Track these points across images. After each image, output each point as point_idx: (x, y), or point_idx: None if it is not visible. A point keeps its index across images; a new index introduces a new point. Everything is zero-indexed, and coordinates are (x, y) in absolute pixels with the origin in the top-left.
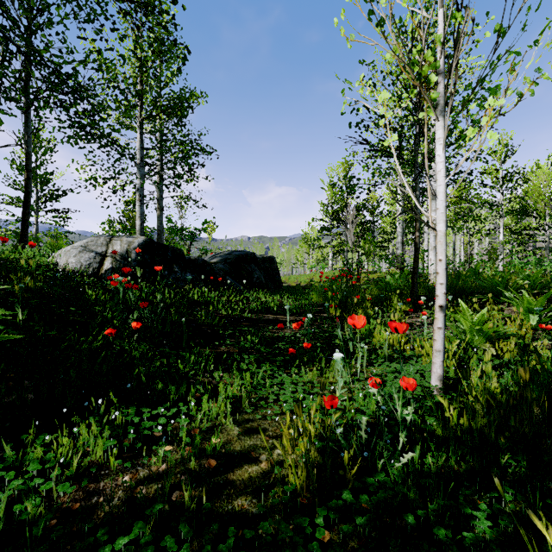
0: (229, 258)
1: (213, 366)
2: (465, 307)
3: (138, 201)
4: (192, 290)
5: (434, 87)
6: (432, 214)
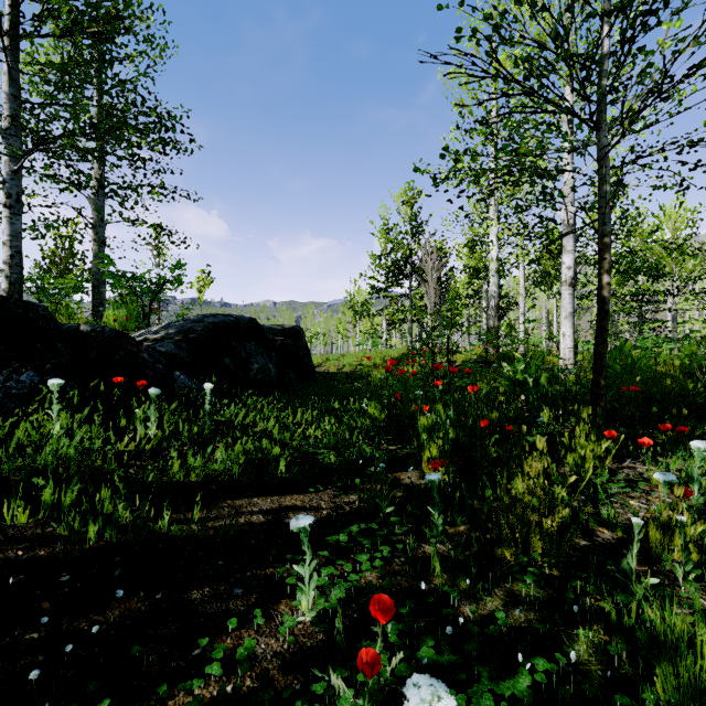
0: (195, 329)
1: None
2: None
3: (4, 207)
4: None
5: None
6: (567, 257)
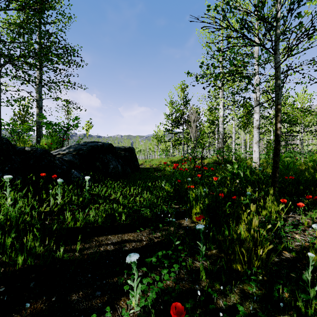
0: (83, 149)
1: None
2: None
3: None
4: None
5: None
6: (256, 115)
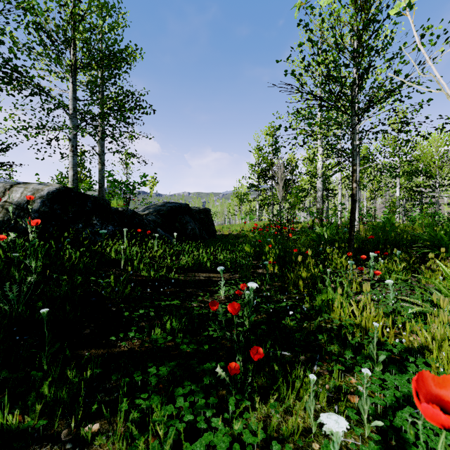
0: (162, 209)
1: (90, 397)
2: (448, 272)
3: (70, 151)
4: (111, 246)
5: (379, 25)
6: None
